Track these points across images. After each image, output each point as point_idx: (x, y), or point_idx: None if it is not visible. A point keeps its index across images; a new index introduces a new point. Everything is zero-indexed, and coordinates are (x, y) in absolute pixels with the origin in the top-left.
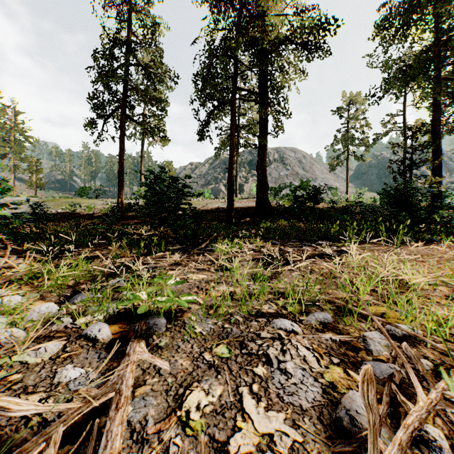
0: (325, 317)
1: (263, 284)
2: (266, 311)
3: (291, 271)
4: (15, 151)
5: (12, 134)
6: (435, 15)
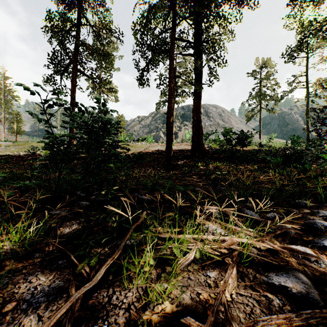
0: None
1: None
2: None
3: None
4: (5, 107)
5: (2, 94)
6: None
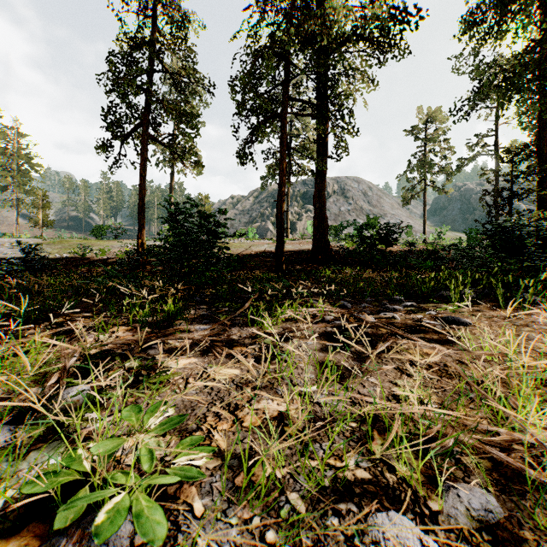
0: (487, 505)
1: (337, 391)
2: (352, 477)
3: (377, 359)
4: (19, 182)
5: (14, 161)
6: (542, 5)
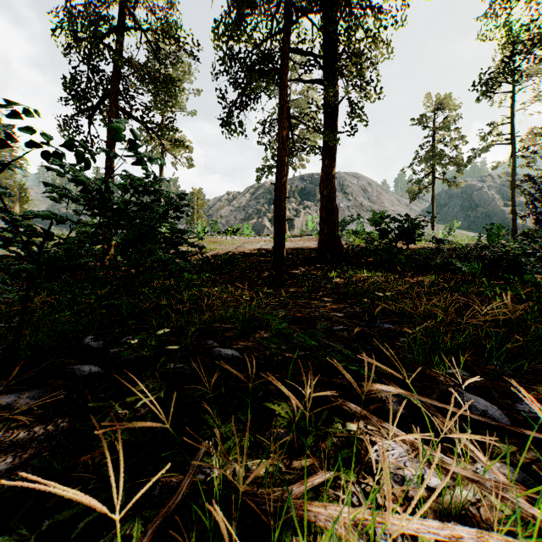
0: None
1: None
2: None
3: None
4: (1, 176)
5: None
6: None
